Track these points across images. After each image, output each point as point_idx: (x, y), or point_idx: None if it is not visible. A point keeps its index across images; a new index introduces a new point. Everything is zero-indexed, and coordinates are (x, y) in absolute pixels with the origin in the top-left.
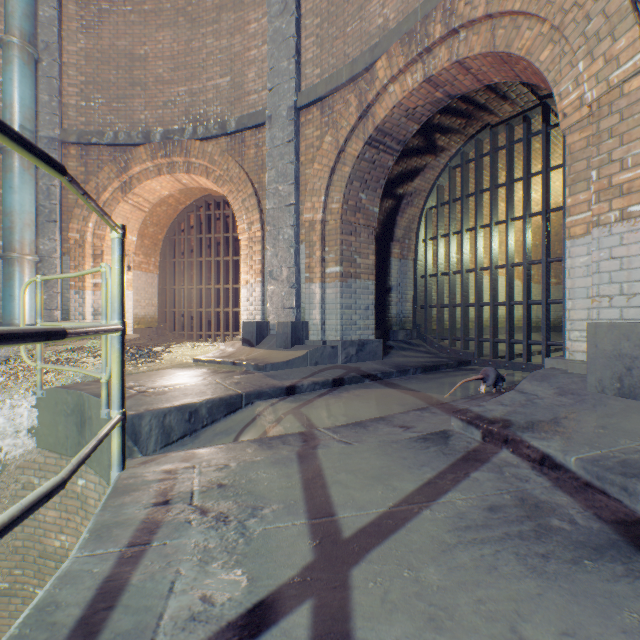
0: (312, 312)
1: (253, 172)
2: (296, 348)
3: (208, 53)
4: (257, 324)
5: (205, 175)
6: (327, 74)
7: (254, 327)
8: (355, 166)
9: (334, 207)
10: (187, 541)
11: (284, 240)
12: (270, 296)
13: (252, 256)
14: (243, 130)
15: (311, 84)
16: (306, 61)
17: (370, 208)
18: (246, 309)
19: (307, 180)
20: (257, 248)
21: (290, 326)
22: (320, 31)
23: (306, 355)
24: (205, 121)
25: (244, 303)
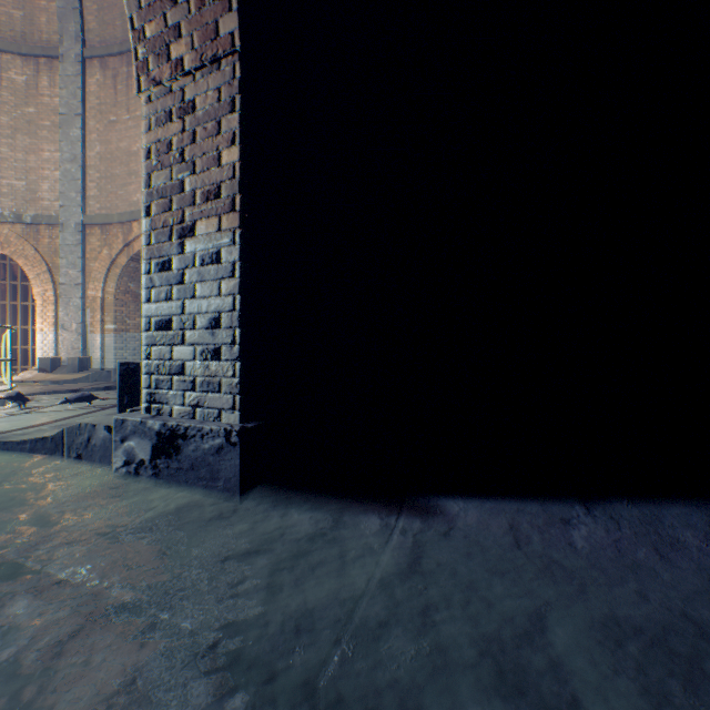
0: (96, 351)
1: (48, 255)
2: (83, 373)
3: (4, 158)
4: (53, 359)
5: (1, 248)
6: (106, 211)
7: (50, 361)
8: (124, 270)
9: (111, 290)
10: (45, 398)
11: (74, 306)
12: (63, 341)
13: (47, 313)
14: (39, 224)
15: (95, 212)
16: (92, 196)
17: (137, 291)
18: (42, 348)
19: (92, 270)
20: (52, 308)
21: (78, 360)
22: (102, 183)
23: (89, 376)
24: (1, 208)
25: (40, 344)
